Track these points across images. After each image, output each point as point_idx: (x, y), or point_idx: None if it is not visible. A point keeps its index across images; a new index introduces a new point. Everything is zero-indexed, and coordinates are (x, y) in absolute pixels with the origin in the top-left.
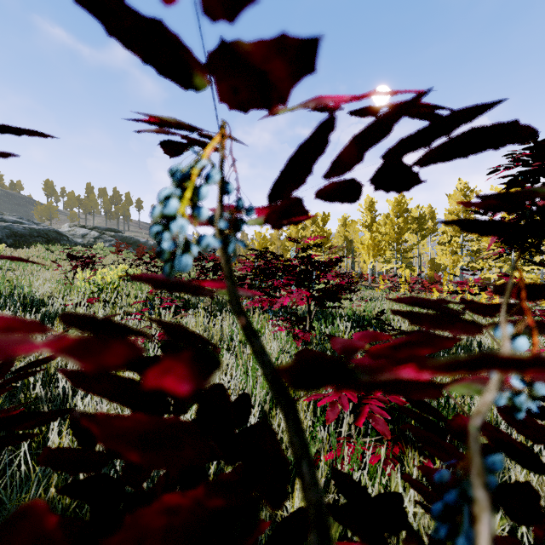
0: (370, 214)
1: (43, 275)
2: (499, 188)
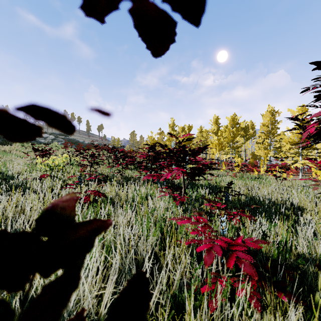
0: (216, 125)
1: (18, 161)
2: (292, 110)
